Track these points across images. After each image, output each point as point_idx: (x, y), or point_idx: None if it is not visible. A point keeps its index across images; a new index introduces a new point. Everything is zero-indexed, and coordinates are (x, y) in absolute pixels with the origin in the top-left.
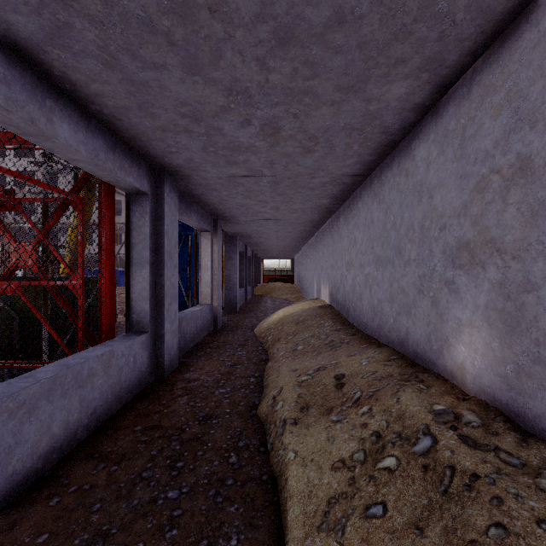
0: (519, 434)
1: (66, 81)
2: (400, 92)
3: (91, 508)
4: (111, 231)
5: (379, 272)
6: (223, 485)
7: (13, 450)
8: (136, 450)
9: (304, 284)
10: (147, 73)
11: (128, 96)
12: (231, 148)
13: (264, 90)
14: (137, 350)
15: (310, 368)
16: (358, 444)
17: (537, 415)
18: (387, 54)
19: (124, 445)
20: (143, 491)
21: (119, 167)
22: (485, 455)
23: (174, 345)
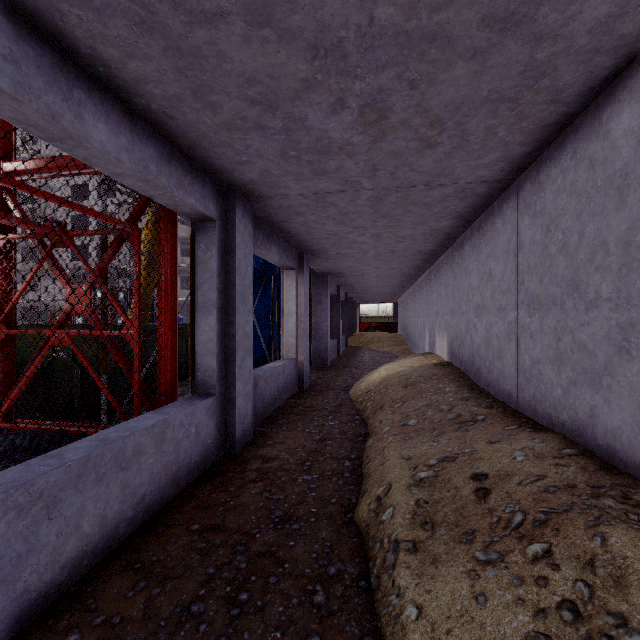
0: None
1: (97, 62)
2: (598, 15)
3: None
4: (172, 268)
5: (534, 319)
6: None
7: (24, 559)
8: (189, 562)
9: (411, 334)
10: (196, 33)
11: (177, 78)
12: (318, 150)
13: (367, 40)
14: (201, 418)
15: (431, 456)
16: (535, 619)
17: None
18: None
19: (175, 553)
20: None
21: (177, 184)
22: None
23: (248, 410)
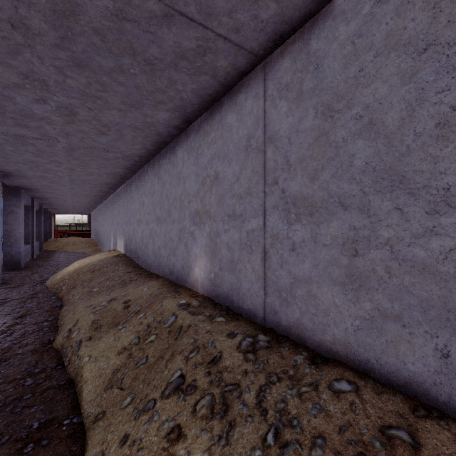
0: (213, 305)
1: None
2: (165, 117)
3: None
4: None
5: (158, 227)
6: (20, 400)
7: None
8: None
9: (101, 238)
10: None
11: None
12: (23, 114)
13: (62, 86)
14: None
15: (104, 301)
16: (135, 335)
17: (220, 294)
18: (154, 96)
19: None
20: None
21: None
22: (196, 317)
23: None
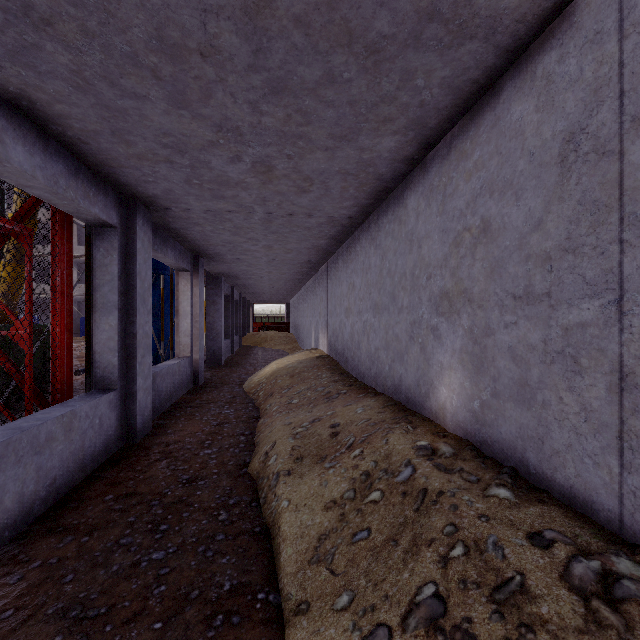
0: (481, 459)
1: (23, 98)
2: (390, 145)
3: (63, 580)
4: (68, 270)
5: (376, 319)
6: (213, 540)
7: None
8: (110, 518)
9: (300, 333)
10: (126, 101)
11: (100, 121)
12: (219, 182)
13: (257, 130)
14: (104, 410)
15: (306, 420)
16: (349, 484)
17: (494, 441)
18: (376, 112)
19: (95, 516)
20: (123, 557)
21: (83, 196)
22: (451, 477)
23: (148, 404)
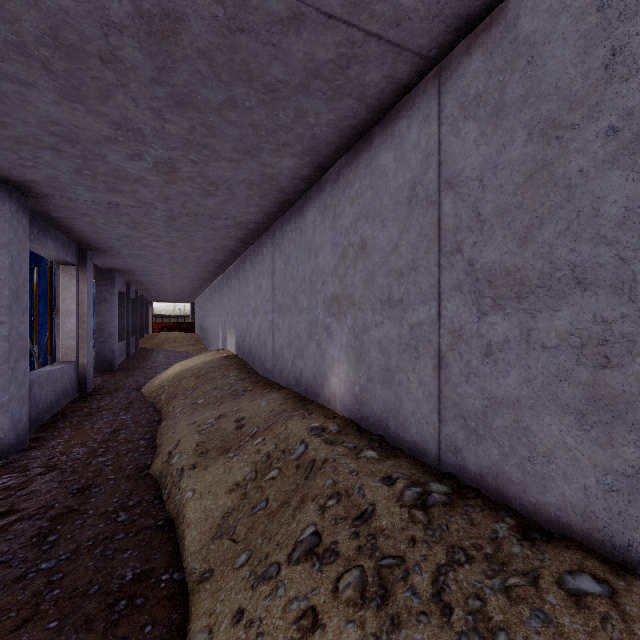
0: (359, 432)
1: None
2: (290, 165)
3: None
4: None
5: (280, 319)
6: (112, 540)
7: None
8: None
9: (207, 333)
10: (5, 84)
11: None
12: (115, 176)
13: (160, 134)
14: None
15: (211, 417)
16: (251, 467)
17: (369, 416)
18: (276, 137)
19: None
20: (4, 574)
21: None
22: (334, 448)
23: (23, 415)
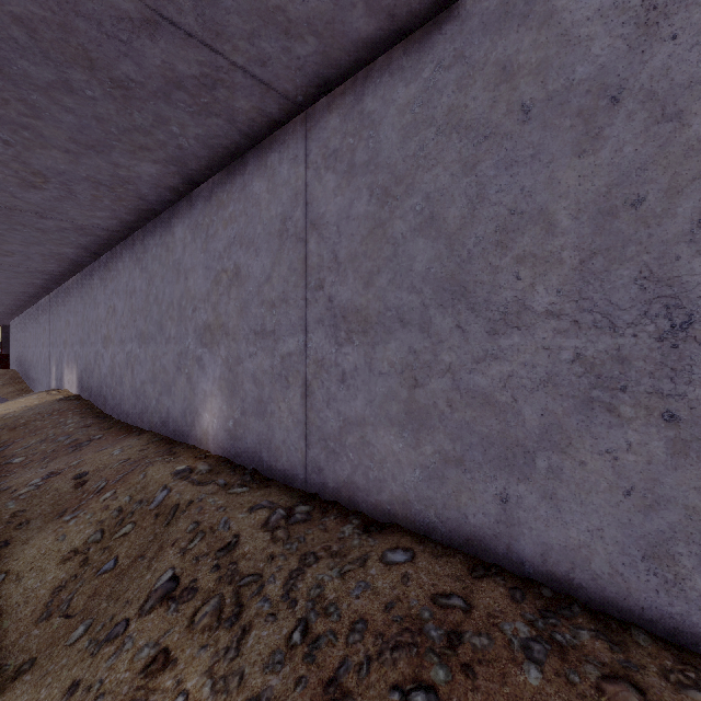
0: (232, 468)
1: None
2: (152, 171)
3: None
4: None
5: (142, 350)
6: None
7: None
8: None
9: (31, 369)
10: None
11: None
12: None
13: None
14: None
15: (36, 478)
16: (96, 527)
17: (243, 451)
18: (131, 137)
19: None
20: None
21: None
22: (202, 488)
23: None
